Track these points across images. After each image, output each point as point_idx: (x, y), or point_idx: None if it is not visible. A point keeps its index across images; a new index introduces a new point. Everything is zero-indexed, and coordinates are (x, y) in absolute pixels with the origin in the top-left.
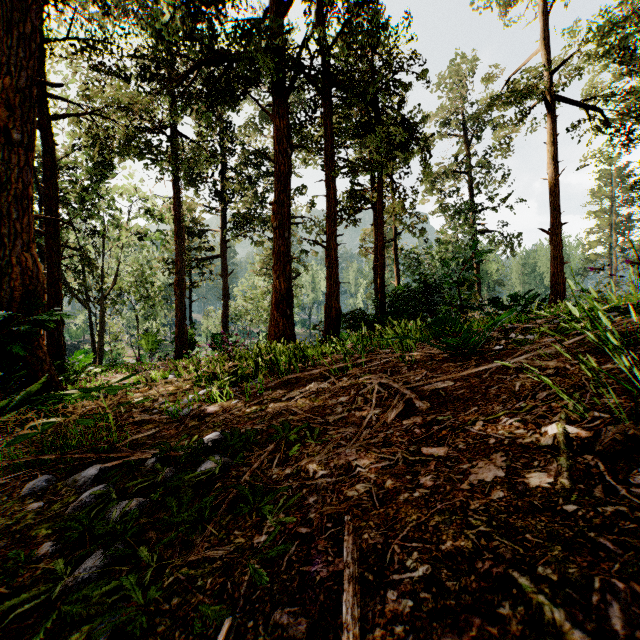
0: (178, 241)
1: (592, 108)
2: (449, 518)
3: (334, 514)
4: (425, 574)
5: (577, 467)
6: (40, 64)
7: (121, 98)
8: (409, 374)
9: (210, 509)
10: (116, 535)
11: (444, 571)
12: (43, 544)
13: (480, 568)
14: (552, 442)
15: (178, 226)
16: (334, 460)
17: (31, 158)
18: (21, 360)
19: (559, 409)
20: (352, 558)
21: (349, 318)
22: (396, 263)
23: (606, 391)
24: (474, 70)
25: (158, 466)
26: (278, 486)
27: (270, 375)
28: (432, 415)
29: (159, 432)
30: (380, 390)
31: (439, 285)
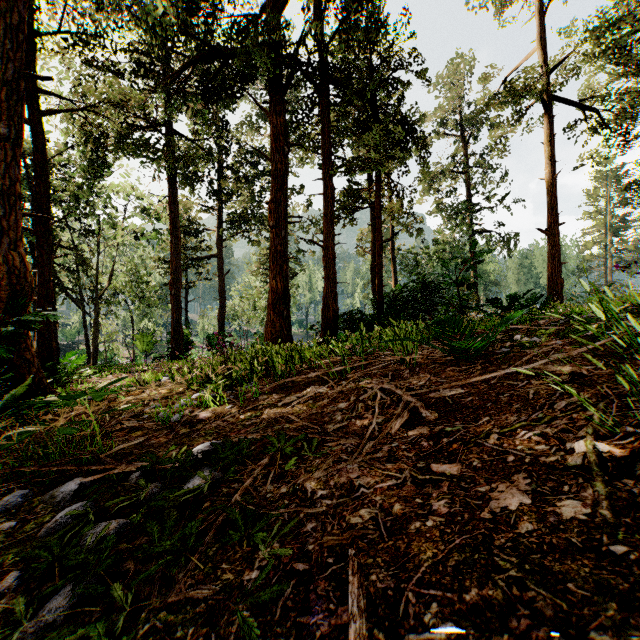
0: (173, 240)
1: (589, 108)
2: (471, 557)
3: (336, 546)
4: (448, 635)
5: (617, 495)
6: (30, 58)
7: (115, 95)
8: (413, 379)
9: (195, 536)
10: (88, 568)
11: (471, 631)
12: (9, 574)
13: (515, 627)
14: (581, 462)
15: (173, 225)
16: (334, 477)
17: (19, 153)
18: (8, 362)
19: (583, 422)
20: (358, 607)
21: (347, 318)
22: (393, 263)
23: (633, 401)
24: (471, 70)
25: (142, 482)
26: (272, 512)
27: (266, 378)
28: (440, 425)
29: (148, 440)
30: (381, 396)
31: (438, 285)
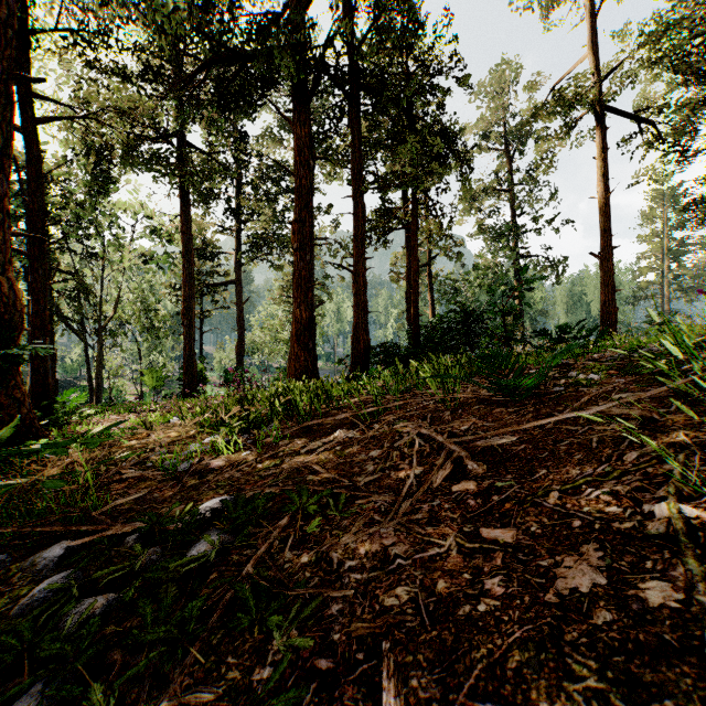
0: (186, 264)
1: (646, 120)
2: (536, 656)
3: (367, 637)
4: None
5: None
6: (23, 59)
7: (120, 102)
8: (456, 424)
9: (196, 620)
10: (64, 660)
11: None
12: None
13: None
14: (665, 530)
15: (186, 248)
16: (365, 544)
17: (8, 165)
18: None
19: (660, 478)
20: None
21: (379, 352)
22: (431, 290)
23: None
24: (516, 78)
25: (137, 548)
26: (289, 592)
27: (288, 419)
28: (489, 479)
29: (150, 493)
30: (419, 442)
31: (481, 315)
